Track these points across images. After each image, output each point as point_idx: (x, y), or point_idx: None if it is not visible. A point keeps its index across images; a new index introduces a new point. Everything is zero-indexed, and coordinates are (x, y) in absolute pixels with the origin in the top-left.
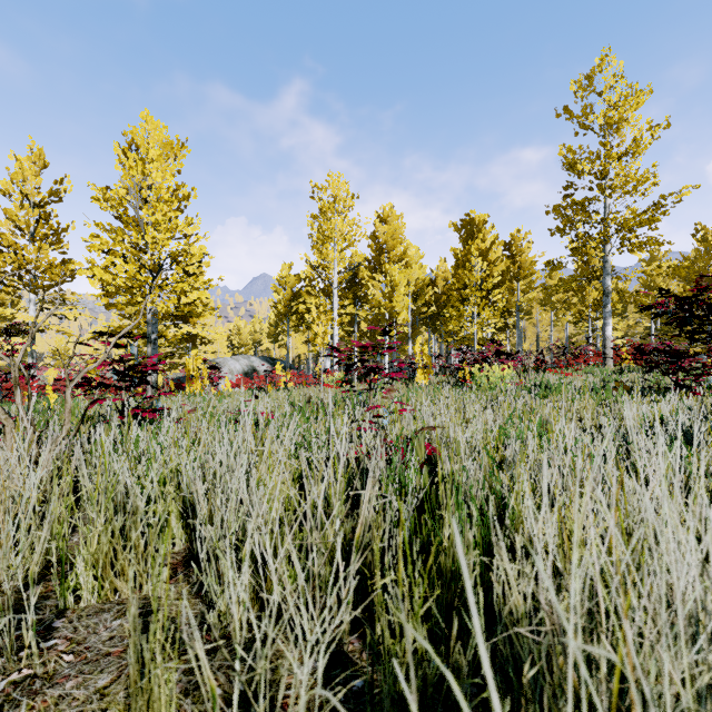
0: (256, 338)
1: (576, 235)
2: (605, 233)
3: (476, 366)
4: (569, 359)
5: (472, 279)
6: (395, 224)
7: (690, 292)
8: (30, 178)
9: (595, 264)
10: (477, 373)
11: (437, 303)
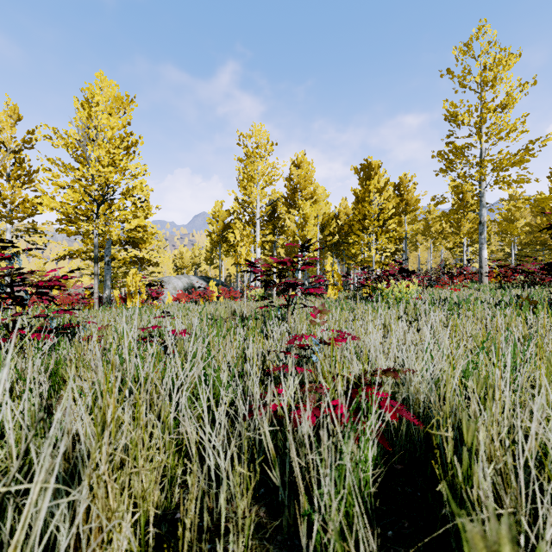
0: (196, 262)
1: (458, 174)
2: (483, 172)
3: (383, 283)
4: (451, 278)
5: (371, 211)
6: (306, 168)
7: (546, 223)
8: (6, 128)
9: (469, 200)
10: (384, 289)
11: (340, 233)
